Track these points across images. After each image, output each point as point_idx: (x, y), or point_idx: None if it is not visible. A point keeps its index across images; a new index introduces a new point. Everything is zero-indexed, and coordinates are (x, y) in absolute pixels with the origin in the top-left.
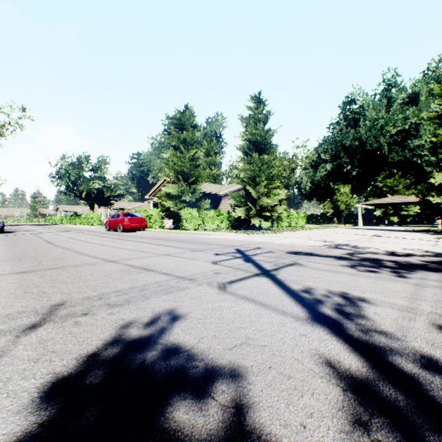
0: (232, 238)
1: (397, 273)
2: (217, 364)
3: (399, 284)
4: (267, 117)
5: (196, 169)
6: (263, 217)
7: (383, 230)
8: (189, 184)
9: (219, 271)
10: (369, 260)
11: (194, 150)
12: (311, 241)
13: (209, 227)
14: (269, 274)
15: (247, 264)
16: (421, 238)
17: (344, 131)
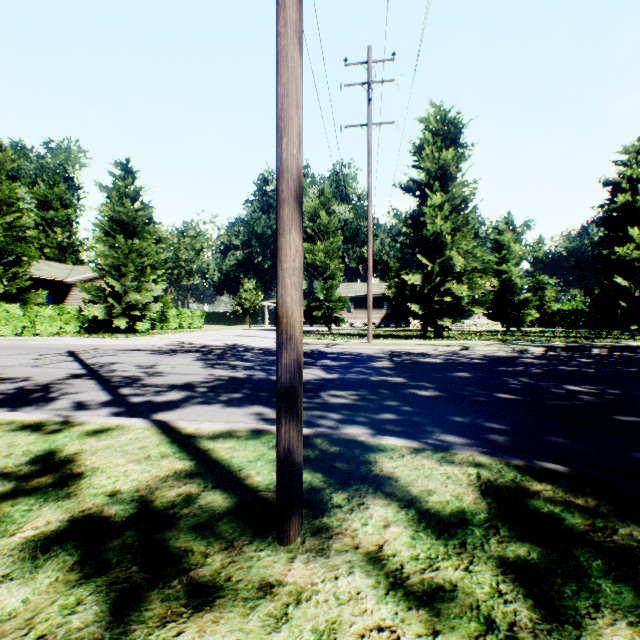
0: (74, 343)
1: (172, 354)
2: (23, 377)
3: (160, 357)
4: (139, 193)
5: (19, 243)
6: (134, 317)
7: (273, 330)
8: (5, 264)
9: (38, 362)
10: (175, 350)
11: (15, 213)
12: (162, 341)
13: (45, 331)
14: (81, 360)
15: (69, 358)
16: (272, 336)
17: (256, 216)
